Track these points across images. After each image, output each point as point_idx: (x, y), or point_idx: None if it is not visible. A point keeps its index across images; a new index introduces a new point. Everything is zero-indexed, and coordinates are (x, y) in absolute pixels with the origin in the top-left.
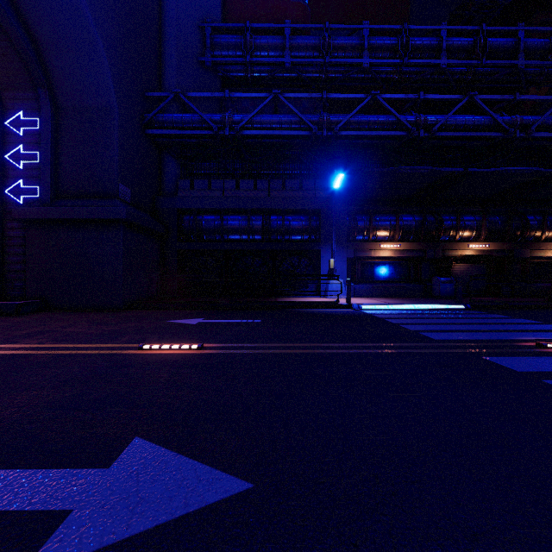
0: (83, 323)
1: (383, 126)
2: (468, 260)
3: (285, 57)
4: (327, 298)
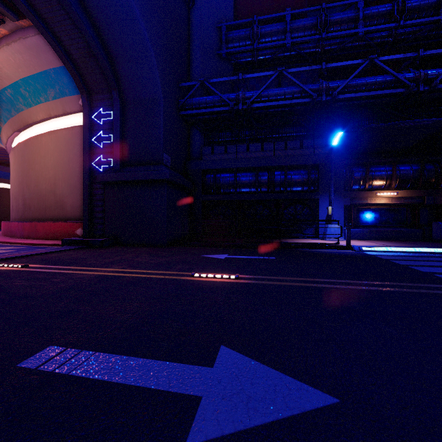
0: (144, 255)
1: (380, 86)
2: None
3: (286, 39)
4: (325, 240)
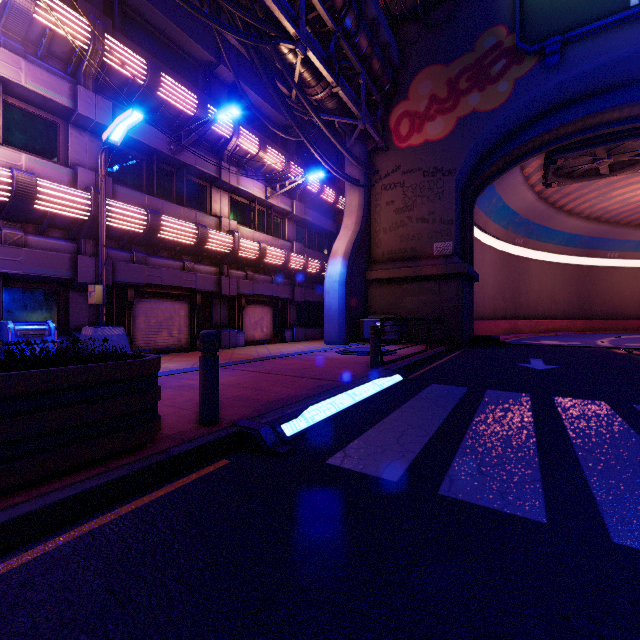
0: None
1: None
2: None
3: None
4: None
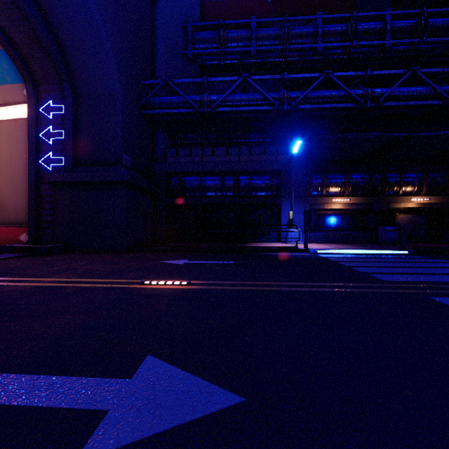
0: (97, 262)
1: (335, 99)
2: (411, 212)
3: (251, 46)
4: (287, 244)
